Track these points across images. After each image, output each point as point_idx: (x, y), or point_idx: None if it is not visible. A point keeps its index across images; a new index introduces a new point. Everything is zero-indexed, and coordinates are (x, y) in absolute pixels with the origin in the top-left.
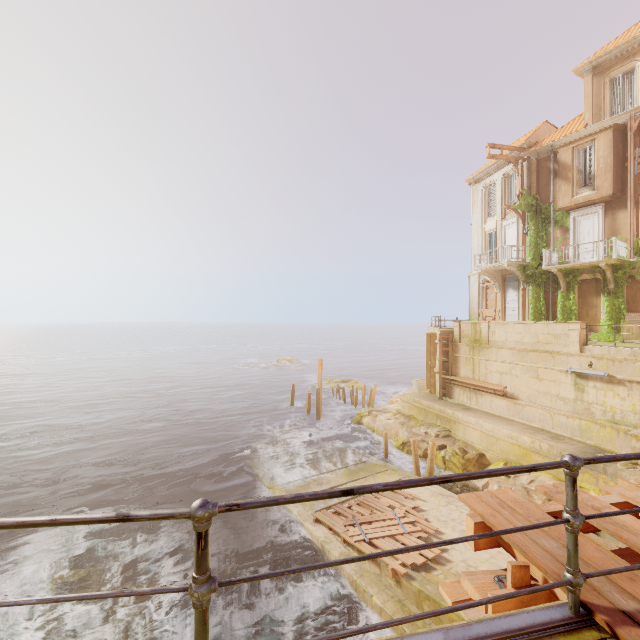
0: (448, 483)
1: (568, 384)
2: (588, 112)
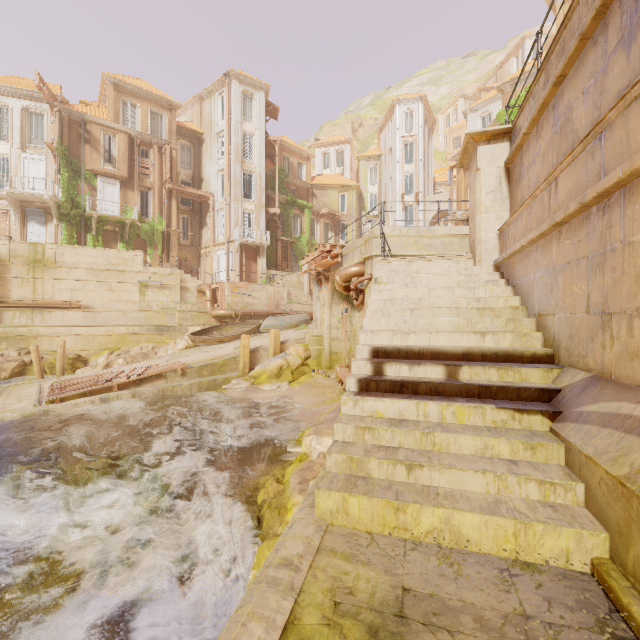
0: None
1: (136, 292)
2: (112, 112)
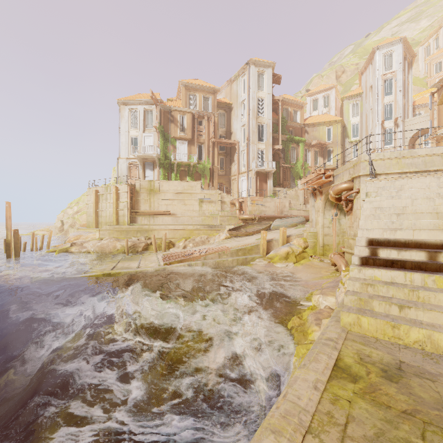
0: None
1: (197, 205)
2: (183, 102)
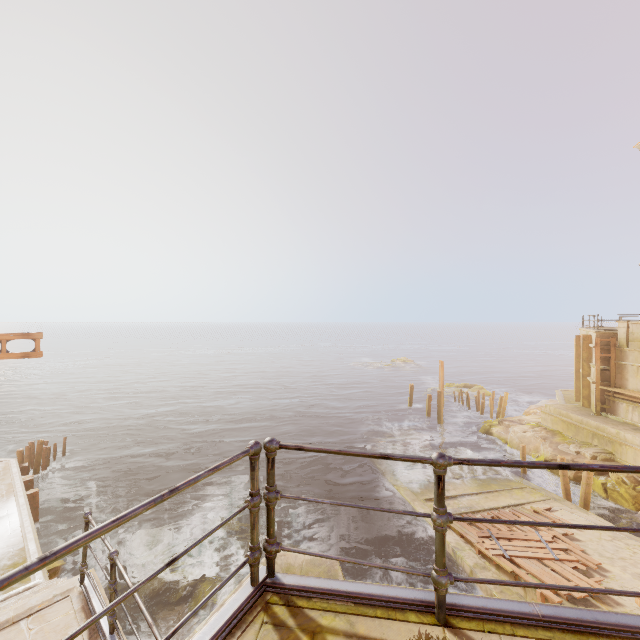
0: (611, 516)
1: None
2: None
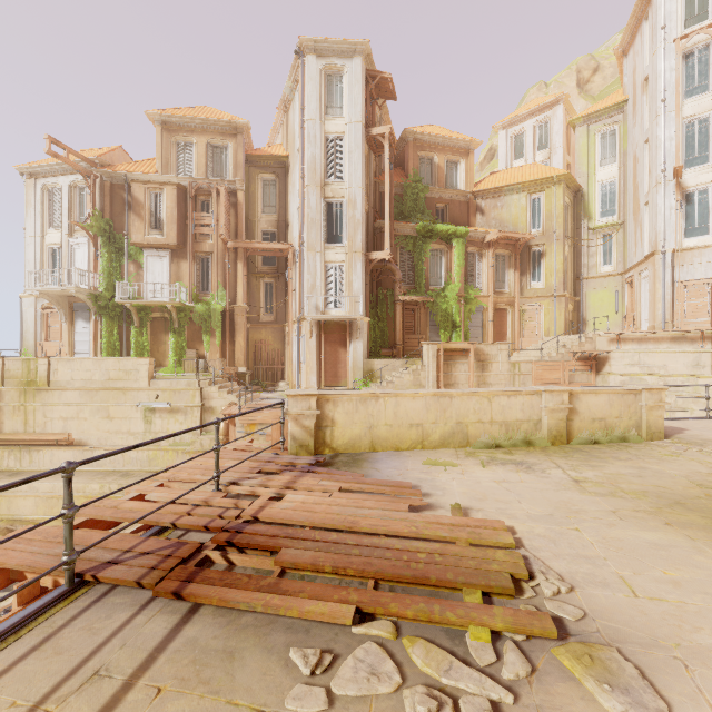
0: None
1: (139, 418)
2: (159, 161)
